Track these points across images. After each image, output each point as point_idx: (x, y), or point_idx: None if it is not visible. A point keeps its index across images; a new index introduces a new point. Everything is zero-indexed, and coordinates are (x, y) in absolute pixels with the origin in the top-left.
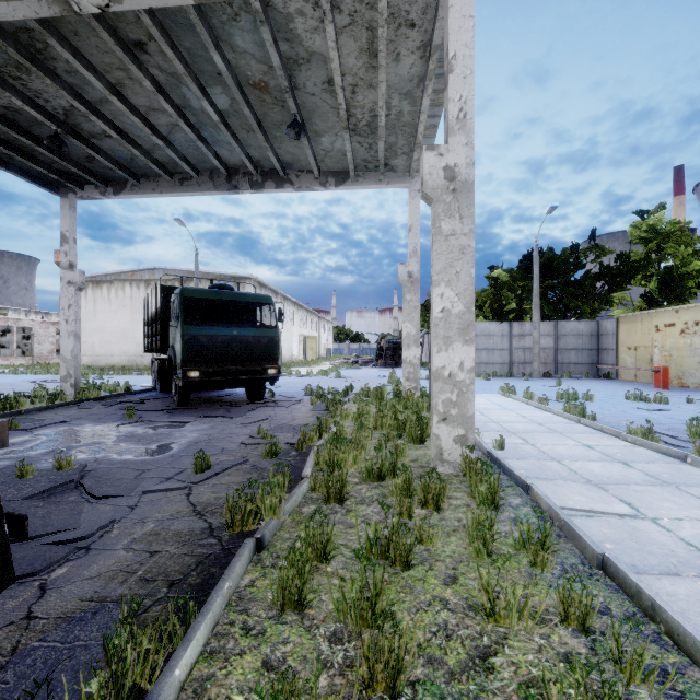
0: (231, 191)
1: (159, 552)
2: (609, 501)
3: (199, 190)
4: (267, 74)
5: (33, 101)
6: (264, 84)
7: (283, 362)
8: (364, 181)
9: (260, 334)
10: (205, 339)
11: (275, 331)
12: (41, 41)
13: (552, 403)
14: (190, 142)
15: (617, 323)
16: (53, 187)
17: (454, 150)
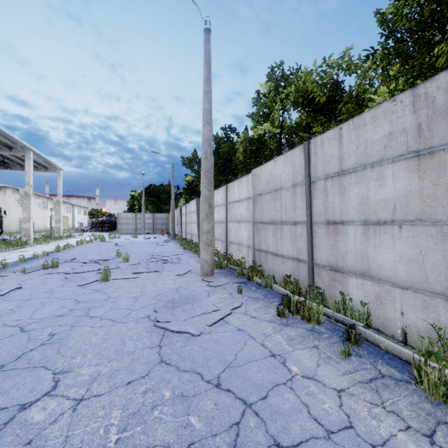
0: None
1: None
2: (46, 246)
3: None
4: None
5: None
6: None
7: (38, 230)
8: (41, 170)
9: None
10: None
11: (1, 218)
12: None
13: (106, 239)
14: None
15: (170, 214)
16: None
17: (27, 188)
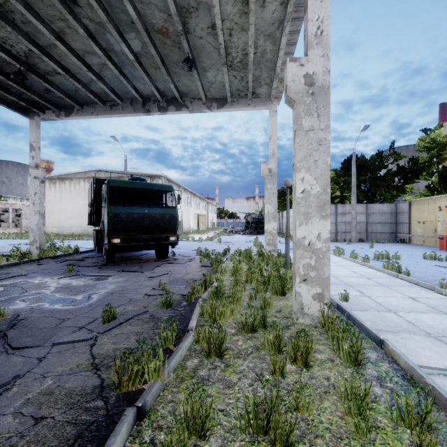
0: (145, 113)
1: (44, 419)
2: None
3: (123, 113)
4: (167, 22)
5: (1, 46)
6: (165, 30)
7: (184, 231)
8: (238, 105)
9: (164, 212)
10: (124, 216)
11: (174, 210)
12: None
13: (371, 261)
14: (116, 78)
15: (410, 205)
16: (24, 112)
17: (313, 61)
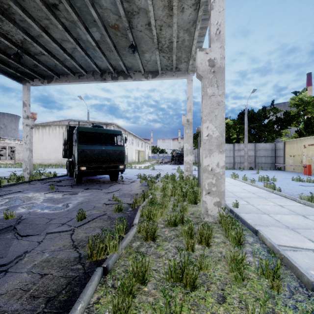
0: (102, 81)
1: (46, 275)
2: (303, 240)
3: (87, 81)
4: (118, 21)
5: (5, 36)
6: (116, 26)
7: (128, 162)
8: (166, 75)
9: (116, 149)
10: (88, 151)
11: (123, 148)
12: (6, 4)
13: (257, 182)
14: (82, 57)
15: (284, 144)
16: (19, 80)
17: (214, 50)
